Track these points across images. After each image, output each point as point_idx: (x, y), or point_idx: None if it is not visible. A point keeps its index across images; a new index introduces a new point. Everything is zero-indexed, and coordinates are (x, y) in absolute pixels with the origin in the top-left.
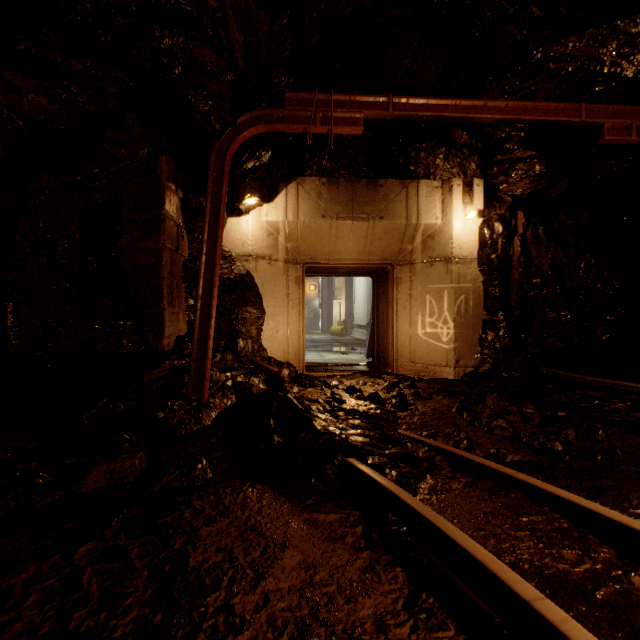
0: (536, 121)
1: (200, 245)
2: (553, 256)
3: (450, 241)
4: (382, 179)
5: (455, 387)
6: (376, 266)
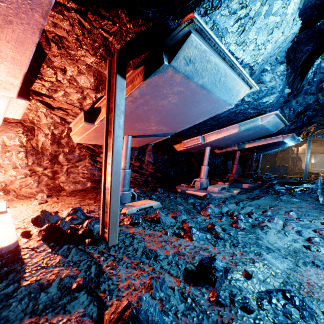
0: None
1: (291, 153)
2: None
3: None
4: None
5: None
6: None
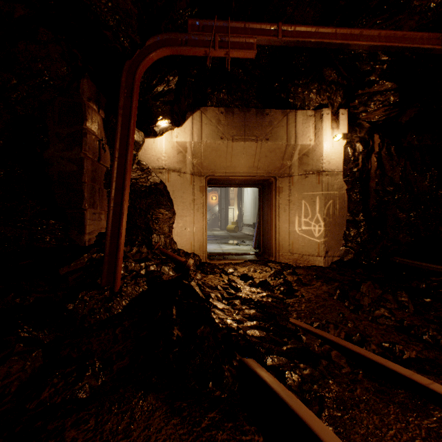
0: (404, 48)
1: None
2: (403, 169)
3: (321, 158)
4: (268, 109)
5: (328, 274)
6: (262, 178)
